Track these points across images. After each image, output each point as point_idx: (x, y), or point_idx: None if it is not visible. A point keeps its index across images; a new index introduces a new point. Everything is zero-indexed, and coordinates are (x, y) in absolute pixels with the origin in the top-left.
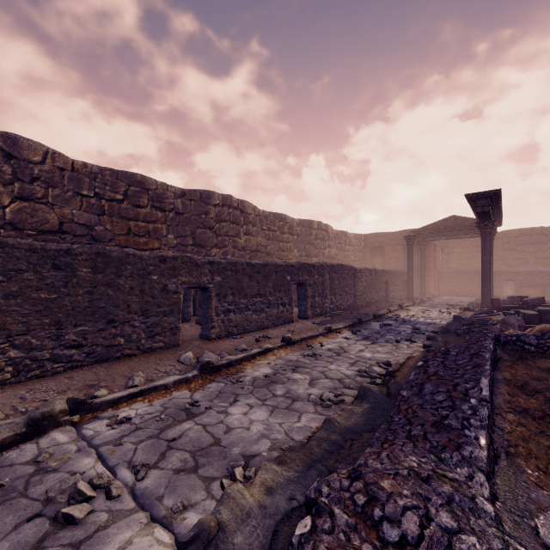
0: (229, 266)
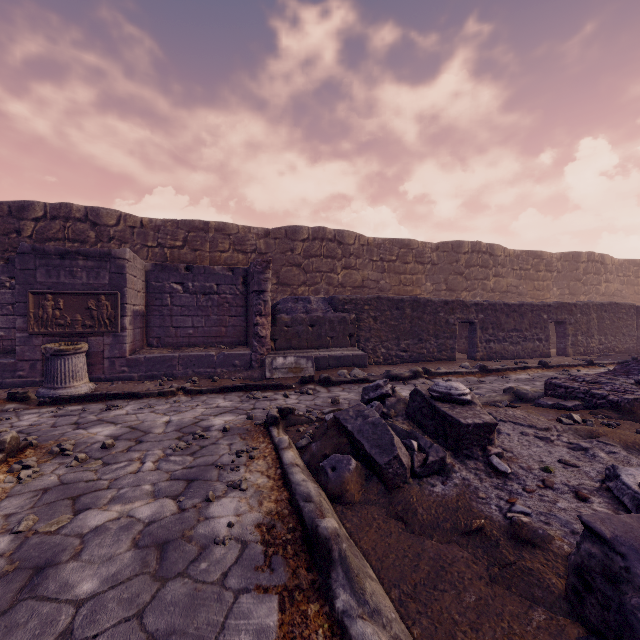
0: (490, 307)
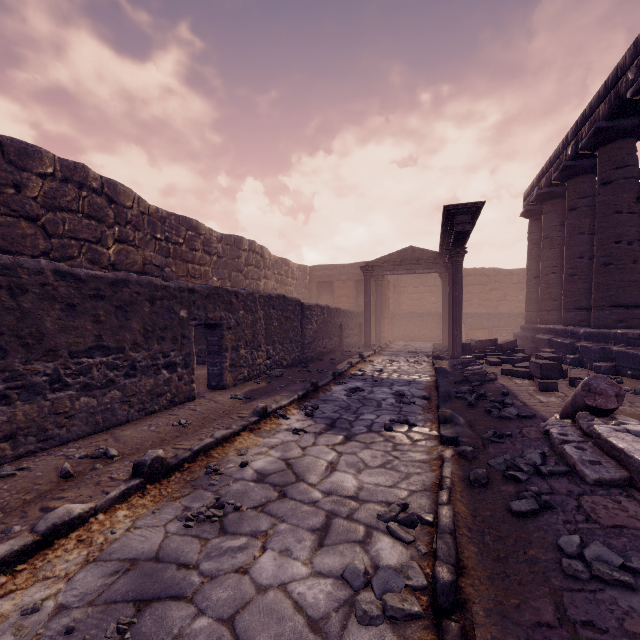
0: None
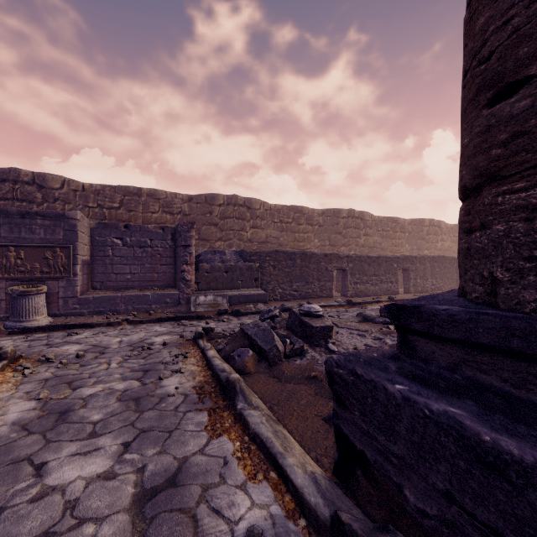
0: (357, 258)
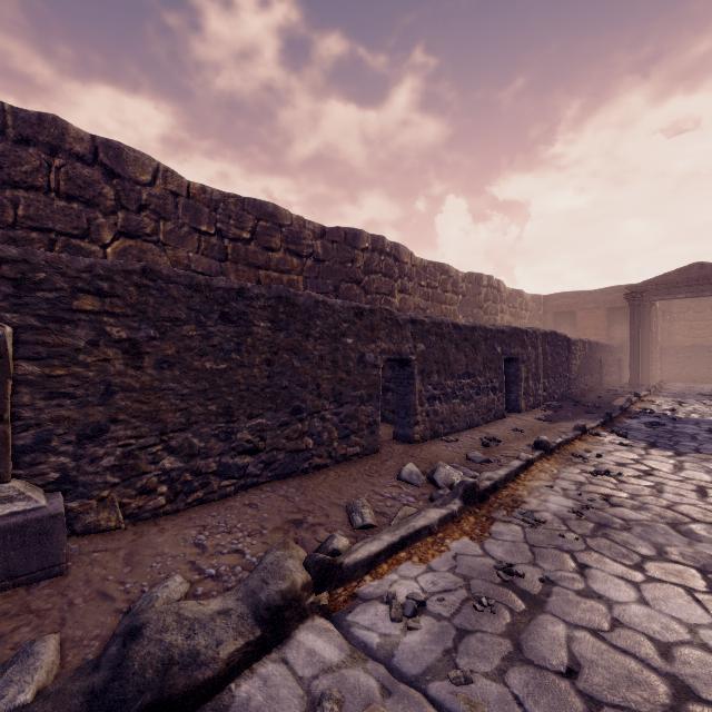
0: (434, 328)
